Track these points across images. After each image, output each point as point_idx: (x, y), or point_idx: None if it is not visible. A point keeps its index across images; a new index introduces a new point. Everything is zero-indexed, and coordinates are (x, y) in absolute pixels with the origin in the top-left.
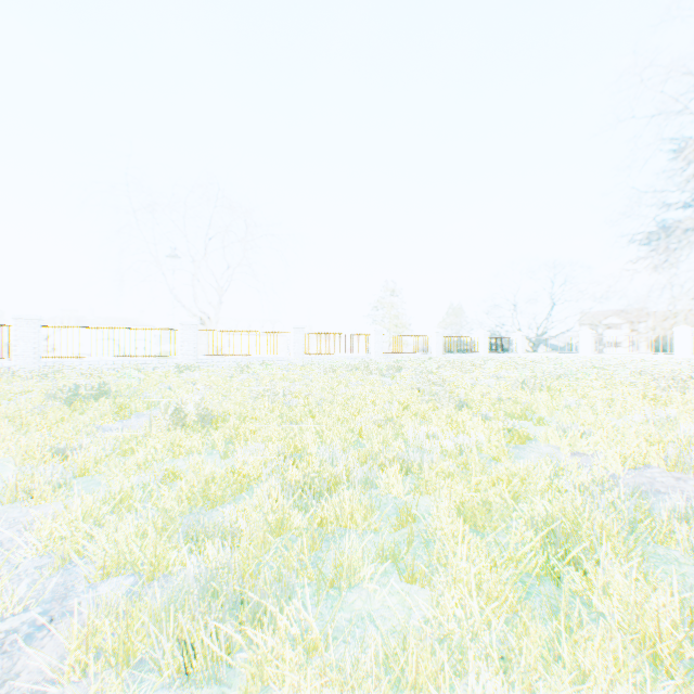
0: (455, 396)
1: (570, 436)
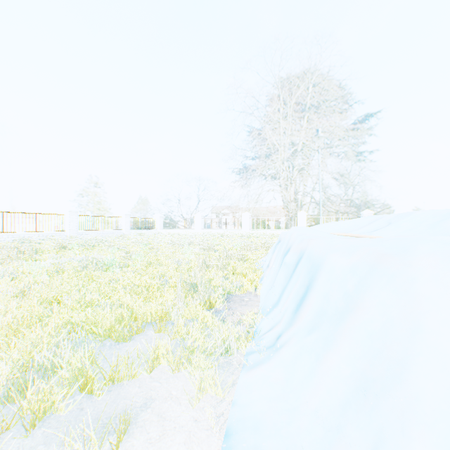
0: None
1: None
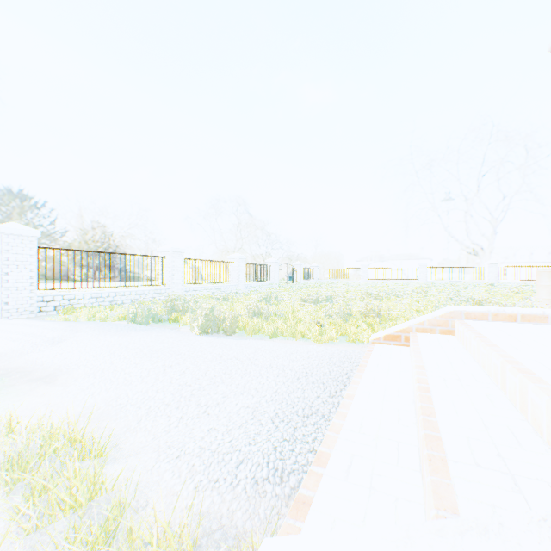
0: None
1: None
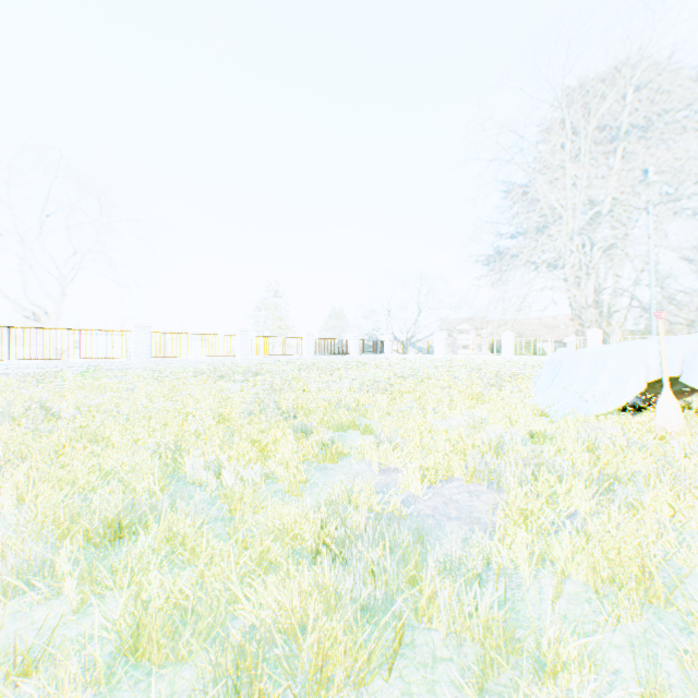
0: (299, 403)
1: (384, 449)
